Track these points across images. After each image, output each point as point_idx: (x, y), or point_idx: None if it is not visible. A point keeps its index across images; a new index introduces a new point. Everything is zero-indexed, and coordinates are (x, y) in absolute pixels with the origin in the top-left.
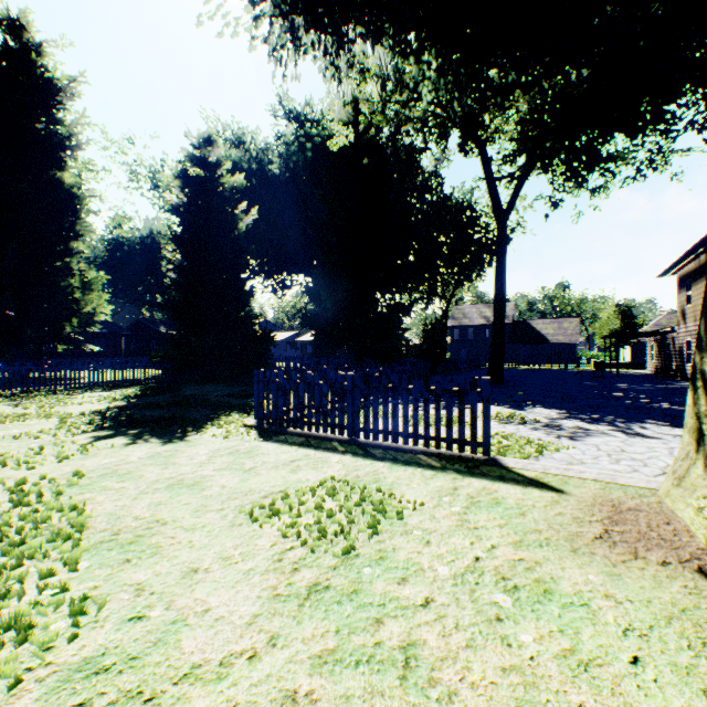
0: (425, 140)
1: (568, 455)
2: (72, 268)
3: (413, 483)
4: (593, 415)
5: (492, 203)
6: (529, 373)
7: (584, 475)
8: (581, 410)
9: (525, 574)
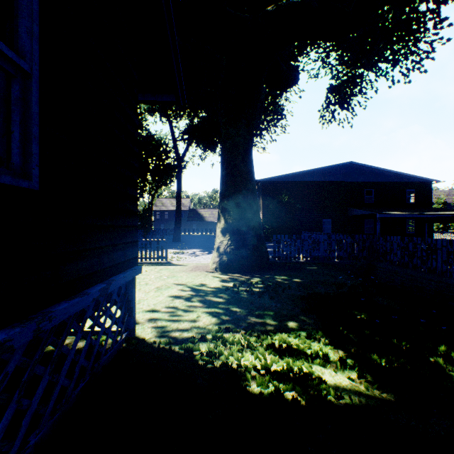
0: (141, 112)
1: (192, 259)
2: None
3: (143, 268)
4: (208, 250)
5: (175, 153)
6: (195, 237)
7: (194, 262)
8: (206, 249)
9: (171, 275)
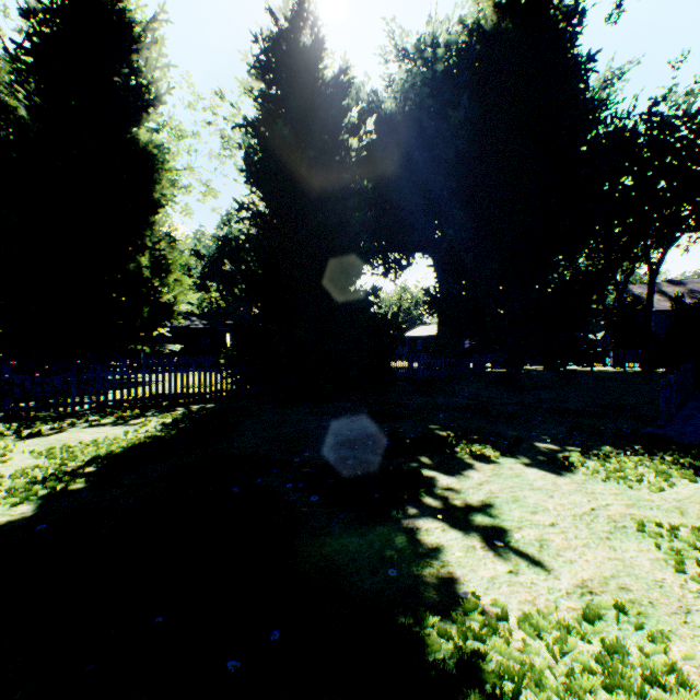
0: None
1: None
2: (150, 247)
3: None
4: None
5: None
6: None
7: None
8: None
9: None
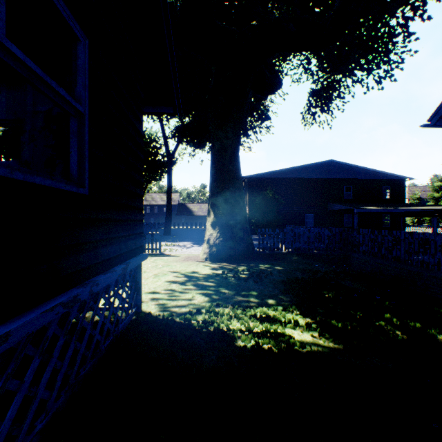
0: None
1: (184, 251)
2: None
3: None
4: (198, 242)
5: (166, 150)
6: (184, 230)
7: (185, 253)
8: (196, 241)
9: (166, 265)
